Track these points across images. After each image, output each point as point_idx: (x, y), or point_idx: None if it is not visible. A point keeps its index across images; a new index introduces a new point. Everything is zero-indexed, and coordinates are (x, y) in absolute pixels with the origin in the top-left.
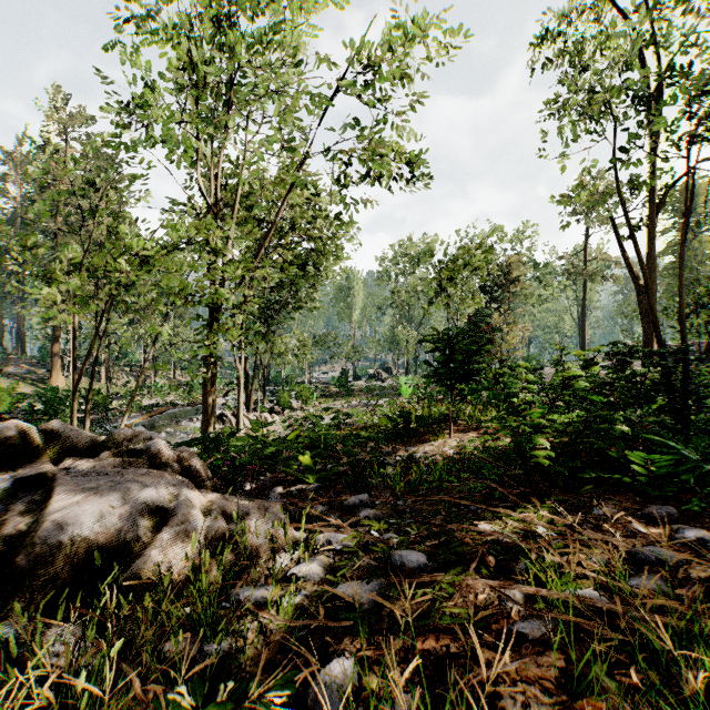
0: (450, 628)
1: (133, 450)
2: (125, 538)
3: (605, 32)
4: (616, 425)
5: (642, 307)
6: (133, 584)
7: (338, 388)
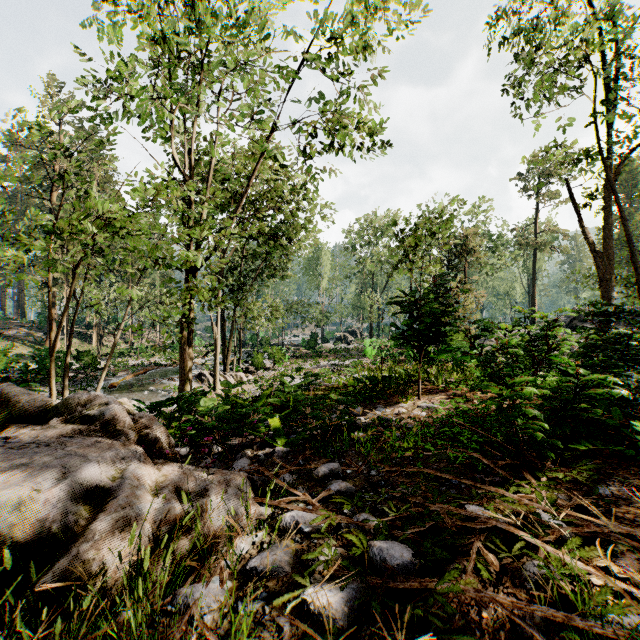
0: None
1: (86, 416)
2: (52, 528)
3: (562, 9)
4: (615, 391)
5: (599, 272)
6: (55, 588)
7: (308, 350)
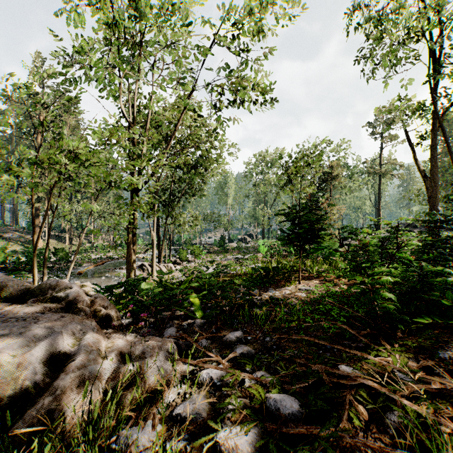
0: None
1: (55, 297)
2: (24, 385)
3: (401, 3)
4: (449, 279)
5: (428, 192)
6: (25, 432)
7: (218, 248)
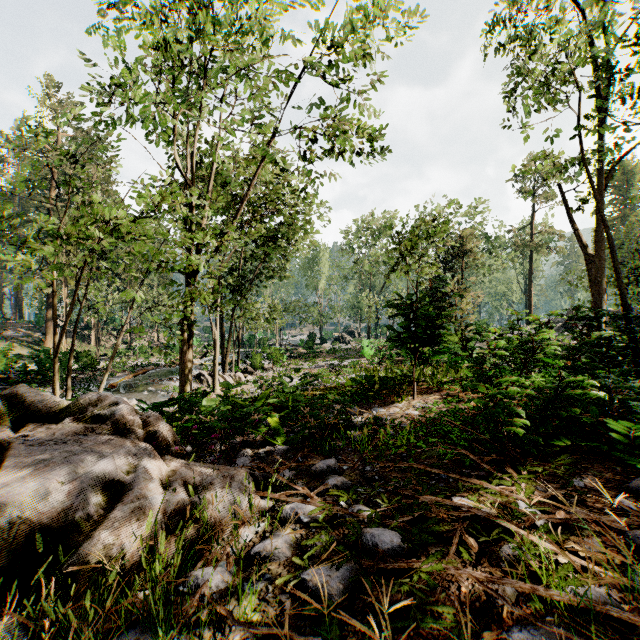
0: (434, 633)
1: (98, 416)
2: (75, 517)
3: (555, 17)
4: (592, 391)
5: (591, 275)
6: (80, 570)
7: (306, 350)
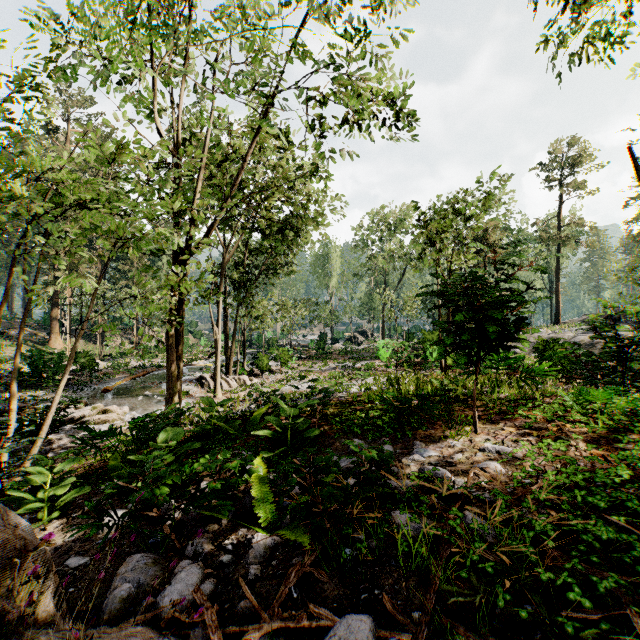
0: None
1: None
2: None
3: None
4: None
5: None
6: None
7: (317, 351)
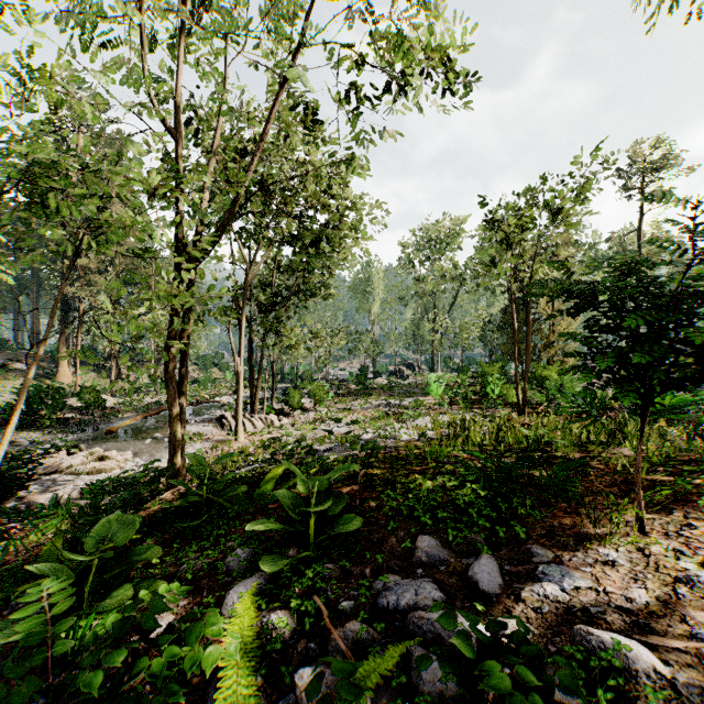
0: None
1: None
2: None
3: None
4: None
5: None
6: None
7: (357, 386)
